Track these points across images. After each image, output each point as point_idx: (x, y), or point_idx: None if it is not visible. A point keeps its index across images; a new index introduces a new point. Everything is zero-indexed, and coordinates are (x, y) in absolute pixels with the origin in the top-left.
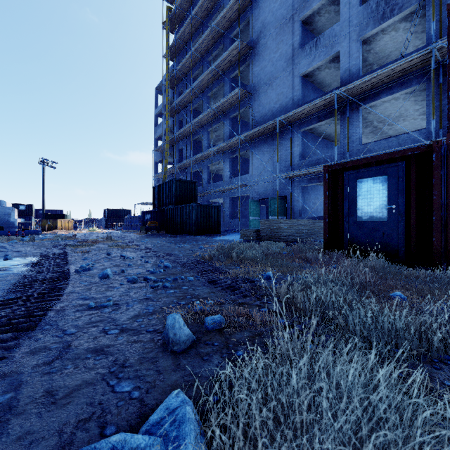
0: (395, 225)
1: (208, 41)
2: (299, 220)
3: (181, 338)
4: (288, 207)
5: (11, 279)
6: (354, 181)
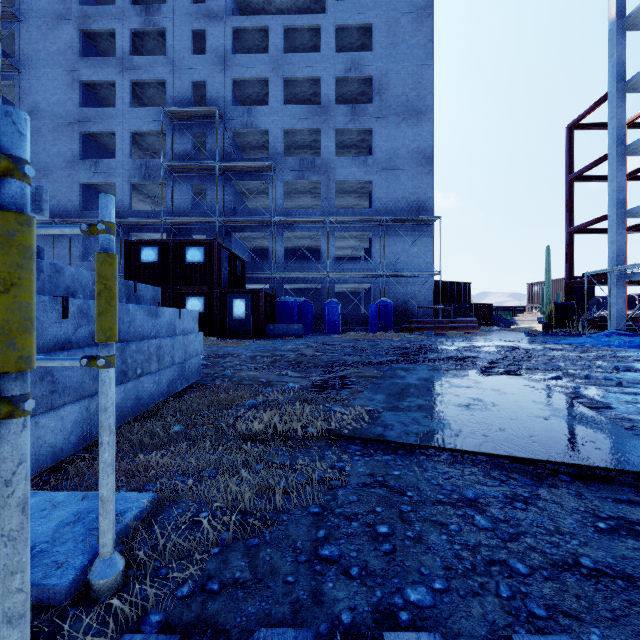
0: None
1: None
2: None
3: None
4: None
5: None
6: None
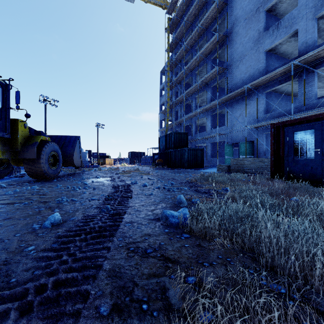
0: (320, 162)
1: (195, 36)
2: (259, 158)
3: (183, 202)
4: (255, 148)
5: (107, 185)
6: (291, 133)
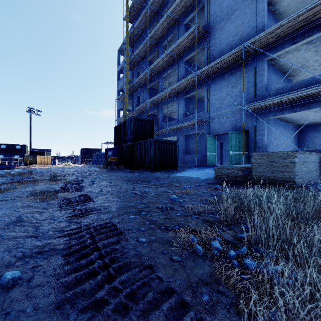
0: None
1: None
2: (309, 153)
3: None
4: (251, 141)
5: None
6: None
